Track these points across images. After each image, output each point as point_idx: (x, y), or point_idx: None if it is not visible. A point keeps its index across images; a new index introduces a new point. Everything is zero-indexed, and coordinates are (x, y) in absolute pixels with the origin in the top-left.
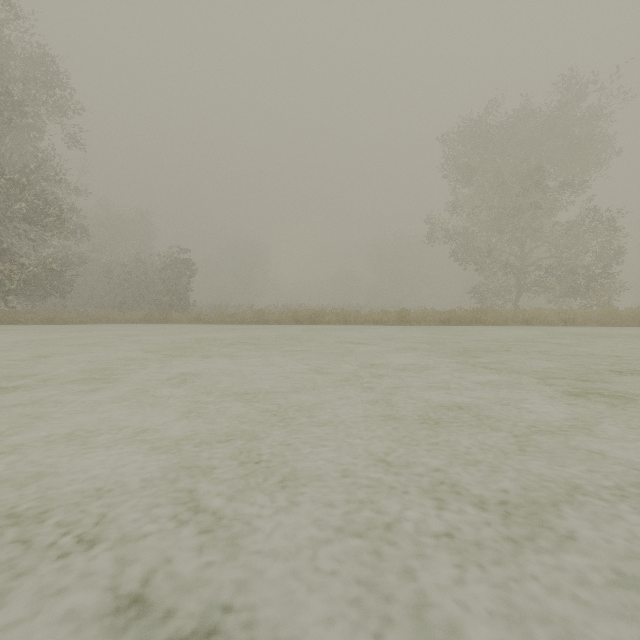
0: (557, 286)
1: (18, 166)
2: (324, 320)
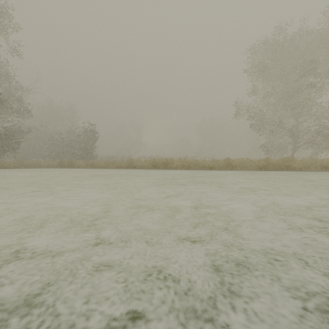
0: (325, 143)
1: None
2: (173, 166)
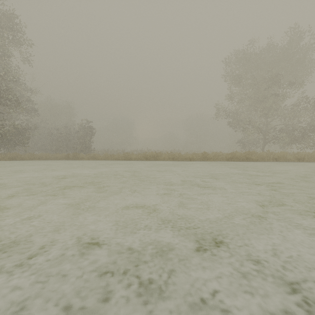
0: (287, 139)
1: None
2: (161, 158)
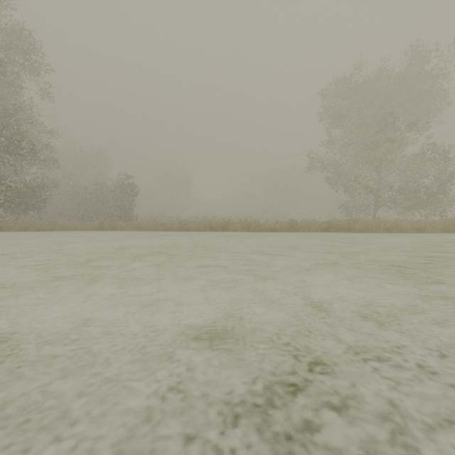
0: (406, 202)
1: (2, 112)
2: (232, 228)
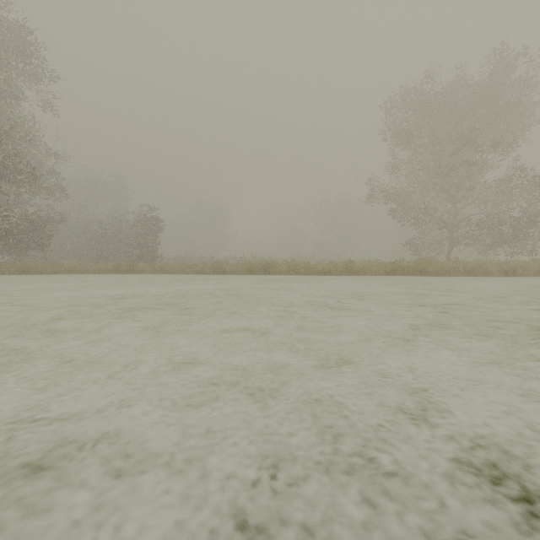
0: (488, 239)
1: None
2: (276, 270)
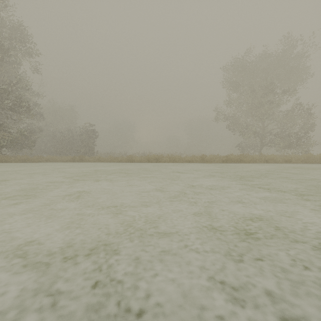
0: (281, 143)
1: (7, 82)
2: (163, 160)
